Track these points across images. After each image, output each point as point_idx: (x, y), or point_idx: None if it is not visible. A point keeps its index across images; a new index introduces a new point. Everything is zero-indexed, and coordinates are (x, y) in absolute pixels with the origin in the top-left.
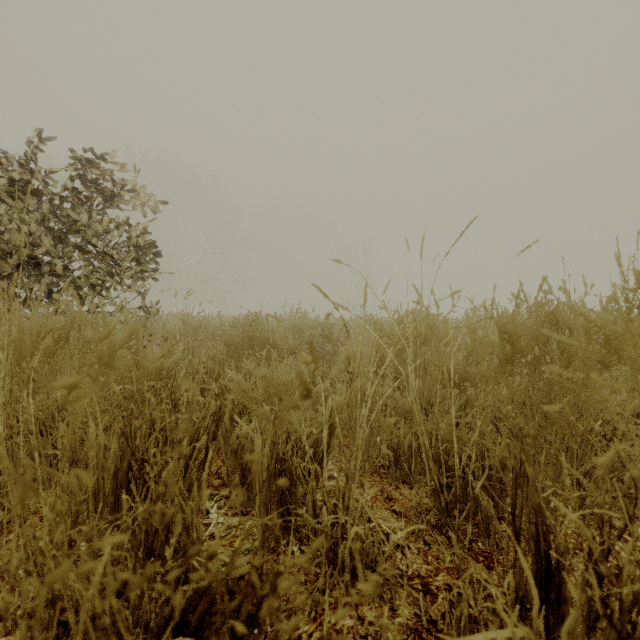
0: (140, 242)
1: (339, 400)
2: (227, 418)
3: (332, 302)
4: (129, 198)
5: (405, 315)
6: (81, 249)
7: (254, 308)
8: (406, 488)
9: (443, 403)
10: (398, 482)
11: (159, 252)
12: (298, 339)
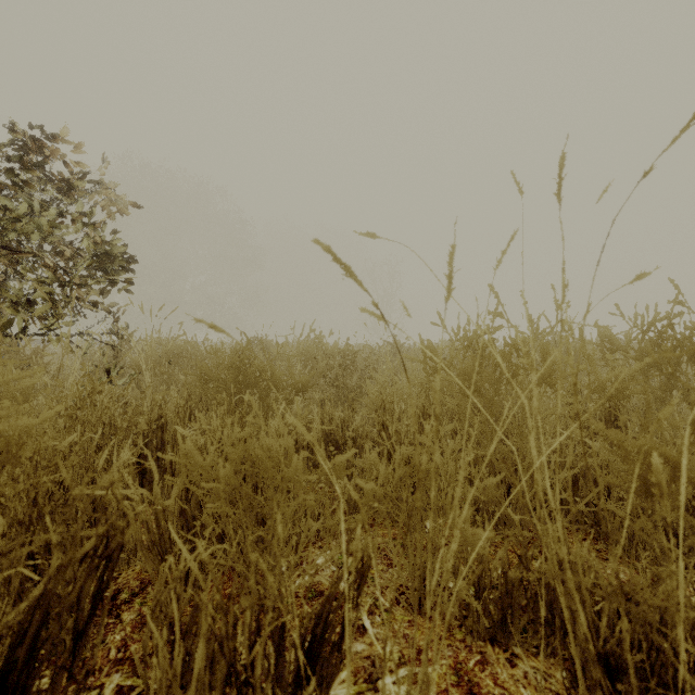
0: (99, 241)
1: (373, 490)
2: (174, 515)
3: (366, 289)
4: (94, 189)
5: (475, 335)
6: (7, 246)
7: (268, 334)
8: (502, 661)
9: (553, 487)
10: (483, 642)
11: (136, 260)
12: (311, 371)
